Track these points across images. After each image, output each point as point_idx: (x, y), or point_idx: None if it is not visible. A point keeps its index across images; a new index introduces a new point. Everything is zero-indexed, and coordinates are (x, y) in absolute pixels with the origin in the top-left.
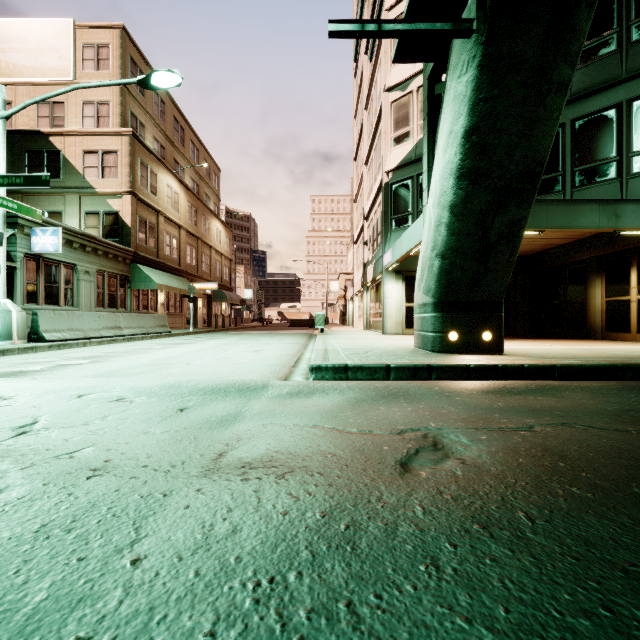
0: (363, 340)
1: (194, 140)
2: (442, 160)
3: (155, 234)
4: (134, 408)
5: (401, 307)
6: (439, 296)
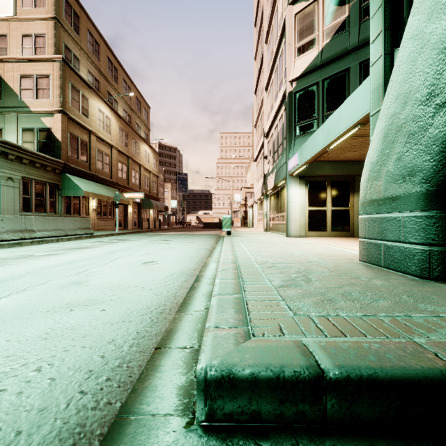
0: (275, 245)
1: (126, 80)
2: None
3: (87, 150)
4: None
5: (304, 210)
6: (442, 180)
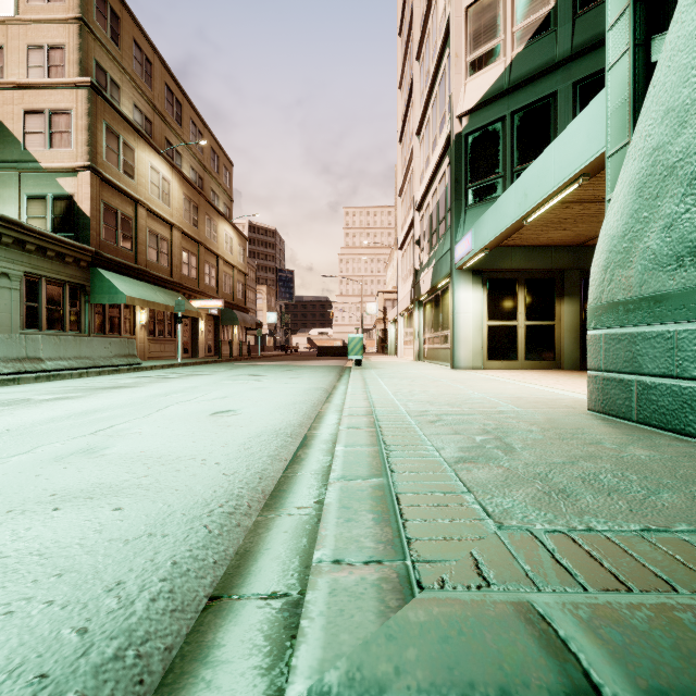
0: (435, 383)
1: (196, 121)
2: None
3: (132, 231)
4: None
5: (481, 327)
6: None
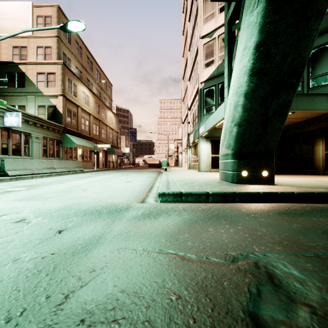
0: (189, 175)
1: (98, 69)
2: (239, 66)
3: (76, 118)
4: (26, 229)
5: (209, 157)
6: (236, 149)
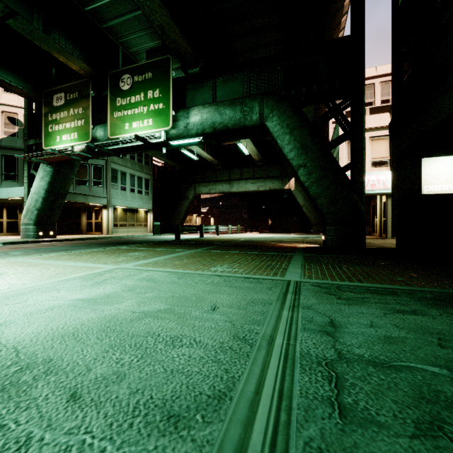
0: None
1: None
2: (39, 183)
3: None
4: None
5: None
6: (36, 221)
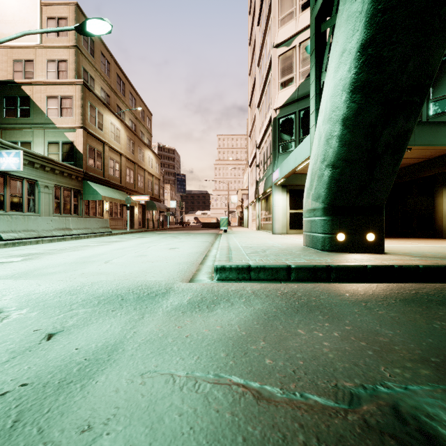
0: (258, 239)
1: (132, 92)
2: (333, 80)
3: (102, 159)
4: None
5: (286, 213)
6: (329, 202)
